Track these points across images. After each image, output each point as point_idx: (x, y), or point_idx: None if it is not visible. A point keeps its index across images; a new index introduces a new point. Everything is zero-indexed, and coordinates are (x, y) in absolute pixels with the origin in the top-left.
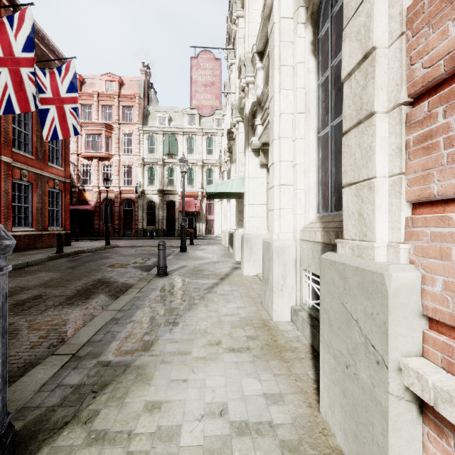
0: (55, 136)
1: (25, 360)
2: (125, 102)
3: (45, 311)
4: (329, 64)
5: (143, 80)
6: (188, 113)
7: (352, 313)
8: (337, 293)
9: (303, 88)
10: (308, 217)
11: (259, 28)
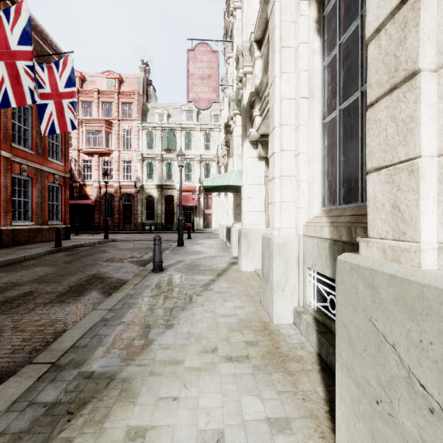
0: (53, 130)
1: (2, 368)
2: (125, 98)
3: (33, 309)
4: (337, 41)
5: (143, 77)
6: (186, 109)
7: (385, 335)
8: (361, 306)
9: (307, 71)
10: (313, 210)
11: (258, 15)
